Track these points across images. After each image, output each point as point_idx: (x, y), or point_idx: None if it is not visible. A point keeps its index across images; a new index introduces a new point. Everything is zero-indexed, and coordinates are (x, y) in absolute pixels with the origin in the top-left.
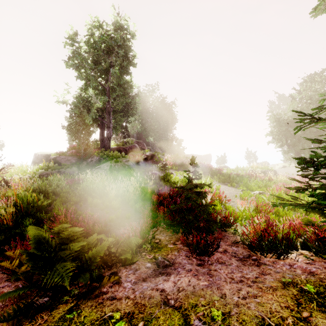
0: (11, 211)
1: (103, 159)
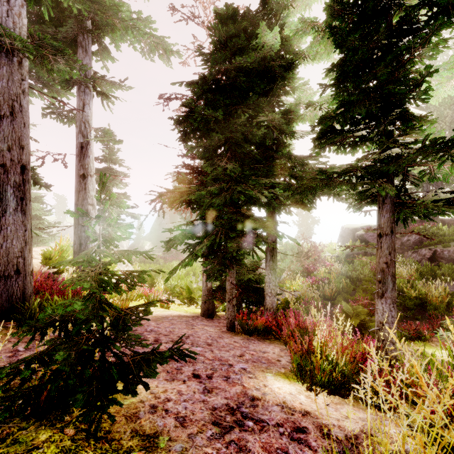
0: (330, 288)
1: (426, 239)
